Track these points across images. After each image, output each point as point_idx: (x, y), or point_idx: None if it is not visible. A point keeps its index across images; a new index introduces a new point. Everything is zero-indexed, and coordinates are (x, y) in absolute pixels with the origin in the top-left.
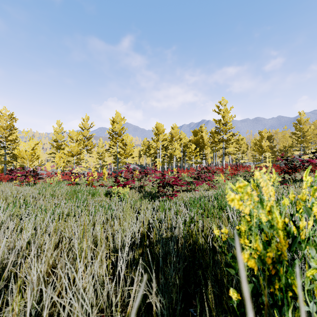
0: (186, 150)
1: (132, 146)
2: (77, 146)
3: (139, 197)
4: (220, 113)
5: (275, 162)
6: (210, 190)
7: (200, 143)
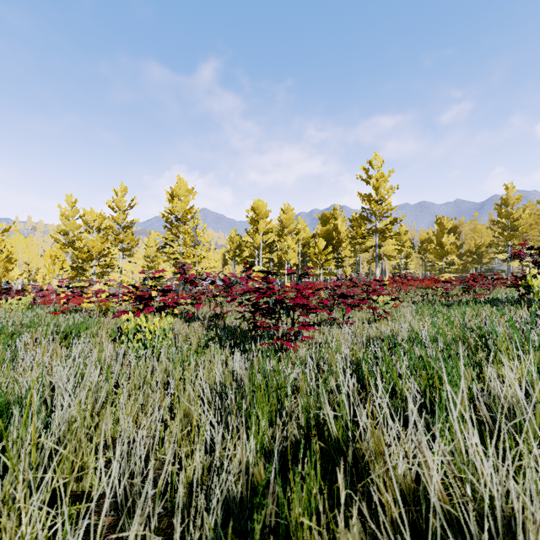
0: (308, 252)
1: (207, 240)
2: (100, 240)
3: (203, 342)
4: (370, 182)
5: (462, 273)
6: (385, 323)
7: (334, 239)
